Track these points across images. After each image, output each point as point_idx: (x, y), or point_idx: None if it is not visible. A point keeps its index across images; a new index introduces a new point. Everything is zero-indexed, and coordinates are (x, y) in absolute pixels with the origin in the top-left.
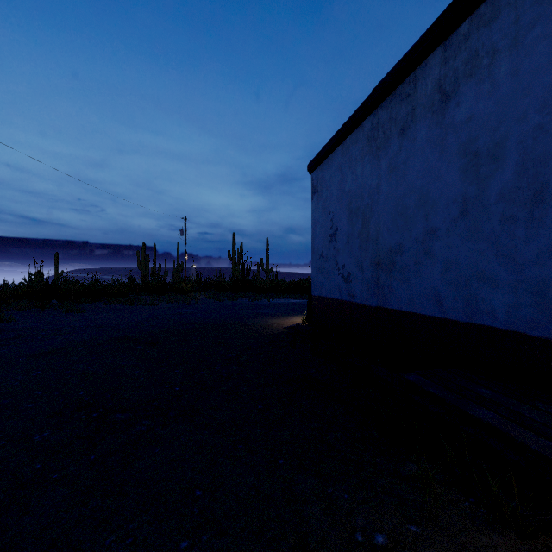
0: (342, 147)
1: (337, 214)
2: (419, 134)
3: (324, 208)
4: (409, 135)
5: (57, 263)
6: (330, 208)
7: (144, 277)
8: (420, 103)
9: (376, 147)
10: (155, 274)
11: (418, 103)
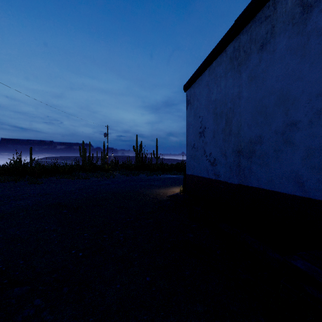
0: (209, 69)
1: (205, 117)
2: (279, 45)
3: (195, 114)
4: (268, 49)
5: (31, 153)
6: (200, 113)
7: (83, 161)
8: (280, 20)
9: (237, 64)
10: (90, 160)
11: (278, 20)
